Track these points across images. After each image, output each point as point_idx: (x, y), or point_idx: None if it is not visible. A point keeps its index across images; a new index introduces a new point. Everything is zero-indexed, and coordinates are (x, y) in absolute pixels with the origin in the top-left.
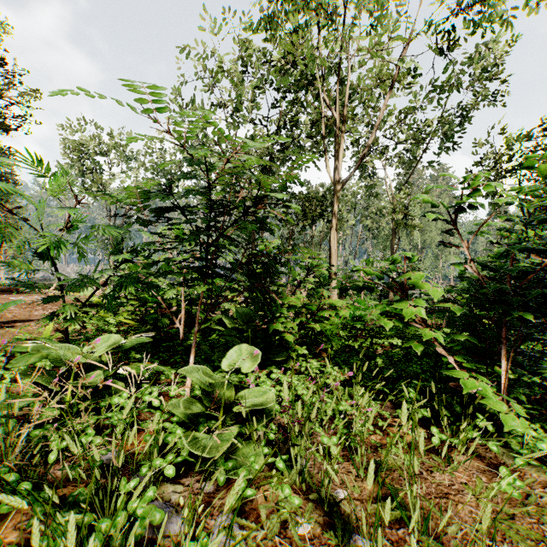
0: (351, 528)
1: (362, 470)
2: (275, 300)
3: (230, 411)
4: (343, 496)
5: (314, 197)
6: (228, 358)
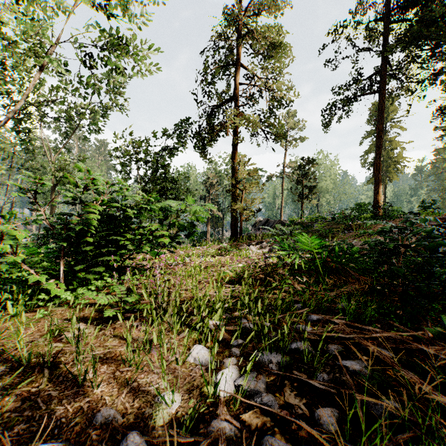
0: None
1: None
2: None
3: None
4: None
5: None
6: None
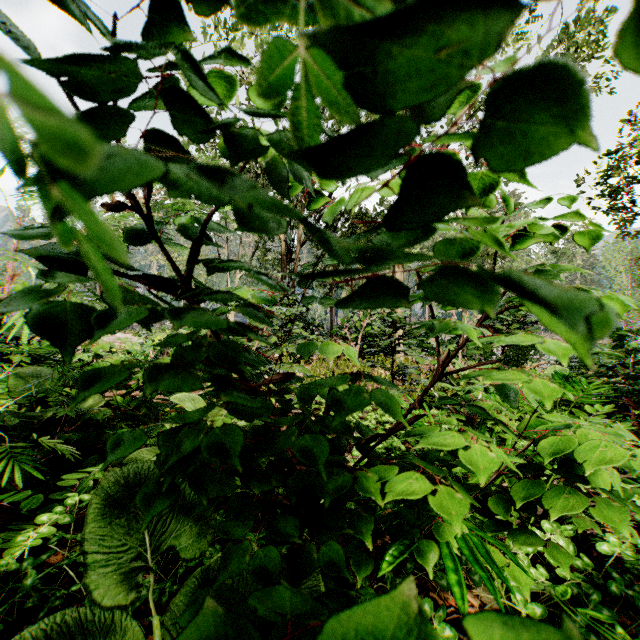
0: None
1: None
2: None
3: None
4: None
5: (366, 215)
6: None
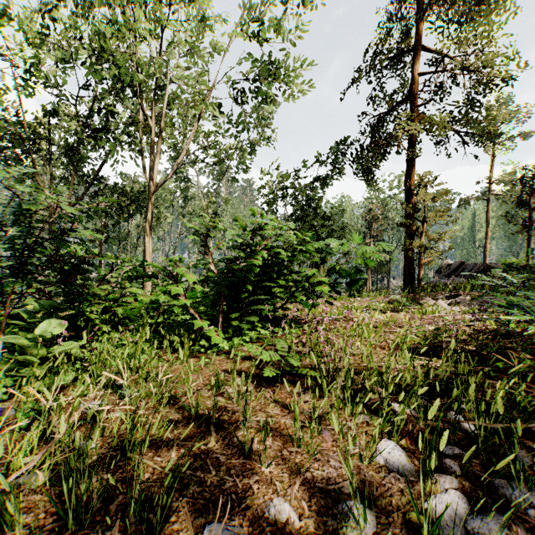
0: (122, 386)
1: (135, 371)
2: (81, 288)
3: (43, 363)
4: (121, 382)
5: (130, 191)
6: (42, 328)
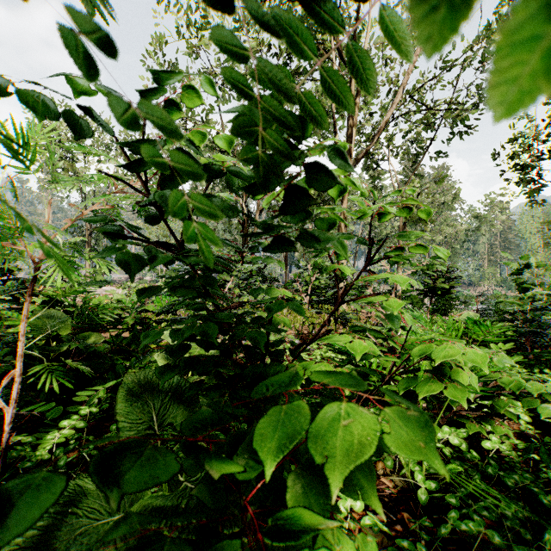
0: None
1: None
2: None
3: None
4: None
5: None
6: None
